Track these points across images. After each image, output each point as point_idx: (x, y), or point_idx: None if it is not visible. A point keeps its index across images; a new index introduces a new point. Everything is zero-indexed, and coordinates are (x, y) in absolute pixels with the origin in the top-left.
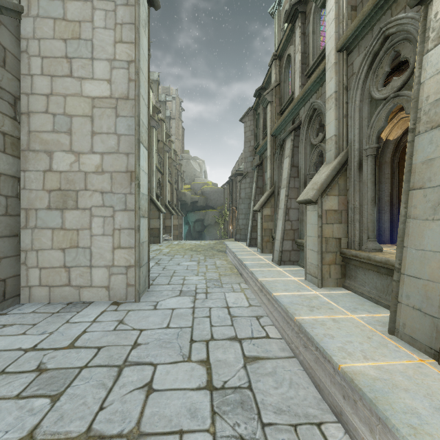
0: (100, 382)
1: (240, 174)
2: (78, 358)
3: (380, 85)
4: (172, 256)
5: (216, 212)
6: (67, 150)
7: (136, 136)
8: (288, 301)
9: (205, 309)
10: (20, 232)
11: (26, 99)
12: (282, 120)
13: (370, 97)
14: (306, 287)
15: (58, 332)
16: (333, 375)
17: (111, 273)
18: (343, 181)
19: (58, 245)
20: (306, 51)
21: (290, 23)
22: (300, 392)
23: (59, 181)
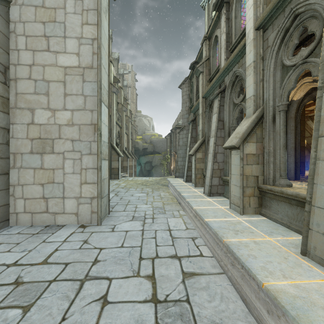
0: (65, 294)
1: (178, 128)
2: (49, 273)
3: (290, 55)
4: (128, 189)
5: (161, 156)
6: (45, 108)
7: (98, 96)
8: (217, 226)
9: (152, 231)
10: (9, 171)
11: (14, 68)
12: (211, 86)
13: (282, 65)
14: (231, 214)
15: (36, 250)
16: (257, 291)
17: (79, 203)
18: (260, 131)
19: (38, 181)
20: (229, 32)
21: (217, 11)
22: (230, 305)
23: (39, 131)
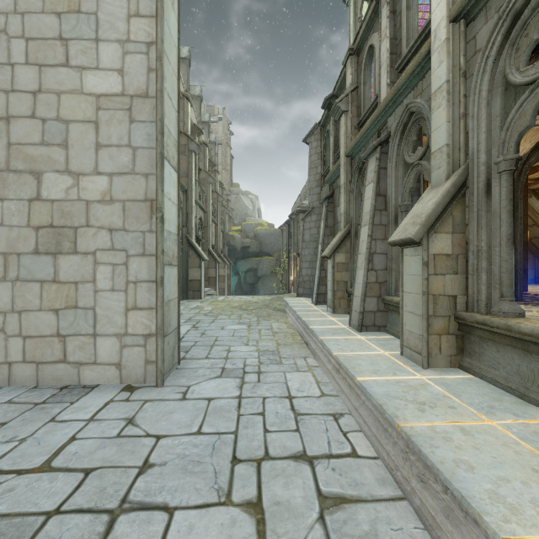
0: None
1: (302, 212)
2: (49, 492)
3: (523, 63)
4: (216, 316)
5: (272, 259)
6: (61, 171)
7: (158, 149)
8: (382, 392)
9: (257, 399)
10: None
11: (4, 98)
12: (362, 134)
13: (505, 84)
14: (404, 366)
15: (34, 438)
16: None
17: (123, 344)
18: (459, 211)
19: (48, 305)
20: (396, 36)
21: None
22: None
23: (50, 213)
